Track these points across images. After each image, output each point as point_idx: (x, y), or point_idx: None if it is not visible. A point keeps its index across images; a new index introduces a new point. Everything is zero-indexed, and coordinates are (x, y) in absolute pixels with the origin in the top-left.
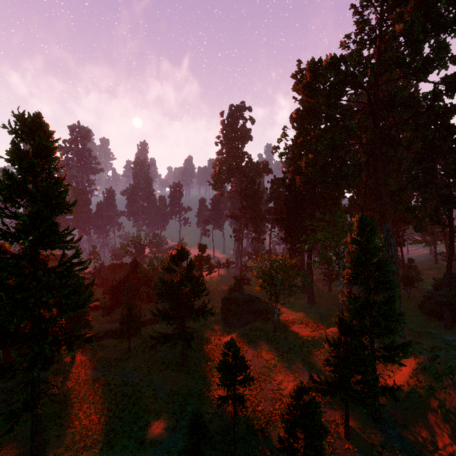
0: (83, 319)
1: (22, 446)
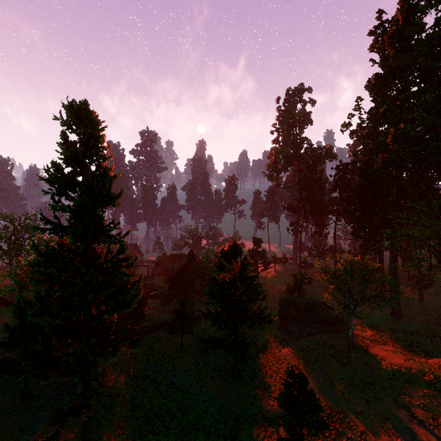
0: (140, 310)
1: (77, 439)
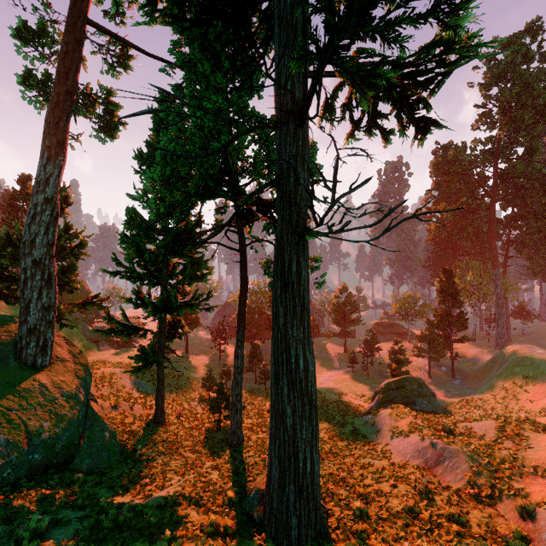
0: None
1: None
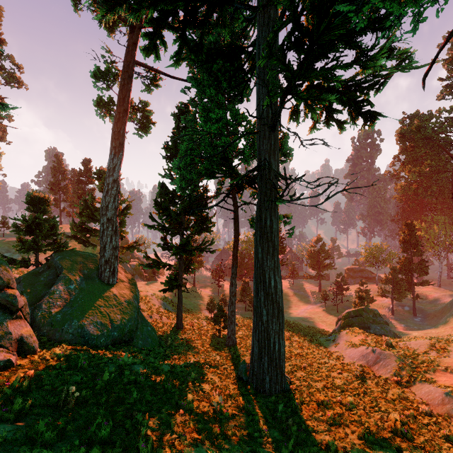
0: None
1: None
